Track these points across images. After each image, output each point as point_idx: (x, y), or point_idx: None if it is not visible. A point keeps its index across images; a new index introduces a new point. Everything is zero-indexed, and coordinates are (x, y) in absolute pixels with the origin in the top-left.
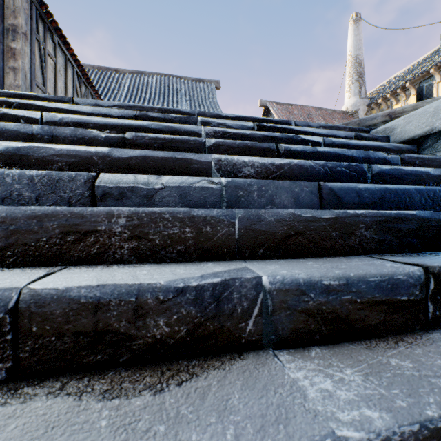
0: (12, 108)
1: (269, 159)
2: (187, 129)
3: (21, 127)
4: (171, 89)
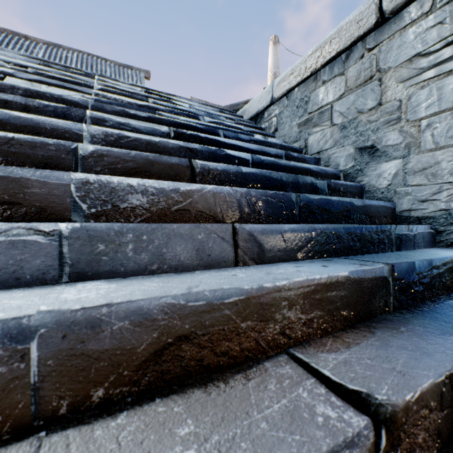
0: None
1: (134, 100)
2: (83, 80)
3: None
4: (94, 69)
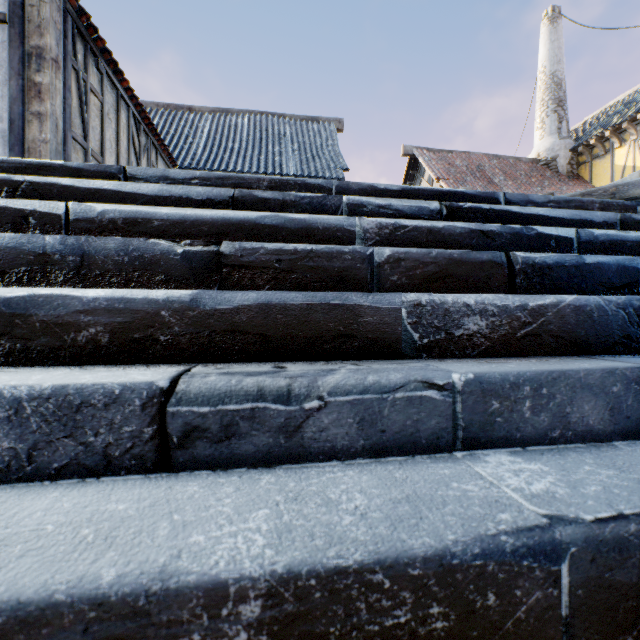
0: (19, 192)
1: (515, 297)
2: (329, 224)
3: (22, 241)
4: (270, 134)
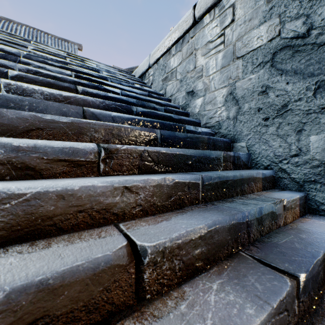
0: None
1: (55, 57)
2: (22, 43)
3: None
4: (38, 40)
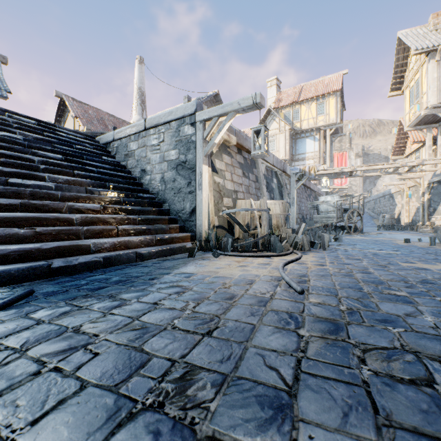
0: None
1: (39, 136)
2: (3, 118)
3: None
4: None
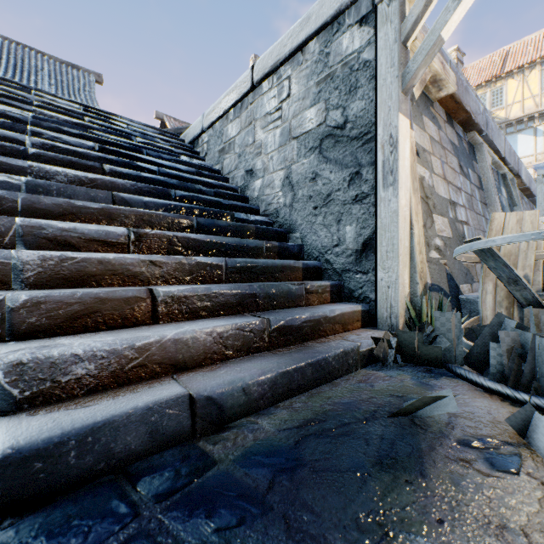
0: None
1: (69, 118)
2: (20, 94)
3: None
4: (27, 64)
